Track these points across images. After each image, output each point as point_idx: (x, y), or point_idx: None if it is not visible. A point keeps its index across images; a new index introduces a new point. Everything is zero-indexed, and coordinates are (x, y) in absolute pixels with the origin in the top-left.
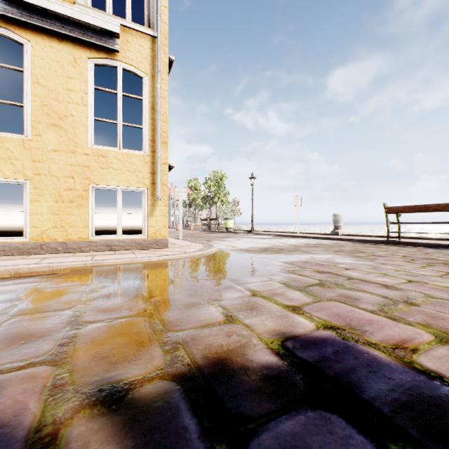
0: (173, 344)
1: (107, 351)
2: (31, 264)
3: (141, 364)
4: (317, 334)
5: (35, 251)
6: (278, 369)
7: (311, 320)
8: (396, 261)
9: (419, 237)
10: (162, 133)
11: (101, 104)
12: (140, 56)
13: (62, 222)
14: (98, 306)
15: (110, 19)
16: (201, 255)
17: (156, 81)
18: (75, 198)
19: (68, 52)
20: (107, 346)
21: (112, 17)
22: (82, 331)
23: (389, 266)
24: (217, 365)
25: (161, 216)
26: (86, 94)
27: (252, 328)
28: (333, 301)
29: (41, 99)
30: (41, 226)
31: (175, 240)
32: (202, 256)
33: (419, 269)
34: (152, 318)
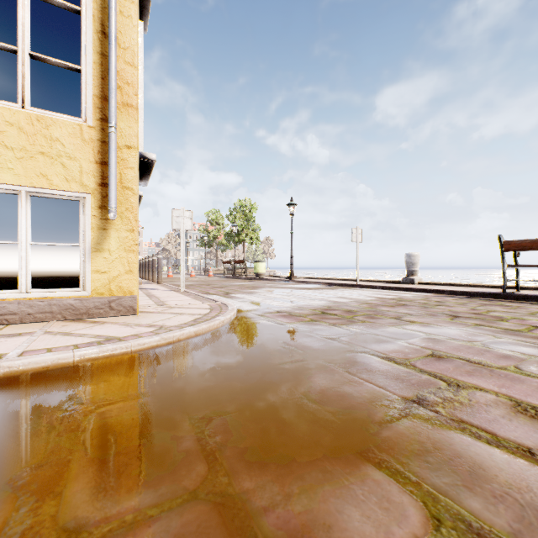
0: None
1: None
2: None
3: None
4: None
5: None
6: None
7: None
8: None
9: None
10: (123, 86)
11: (63, 84)
12: None
13: None
14: None
15: None
16: (194, 336)
17: None
18: None
19: None
20: None
21: None
22: None
23: None
24: None
25: (120, 251)
26: None
27: None
28: None
29: None
30: None
31: (170, 295)
32: (196, 337)
33: None
34: None
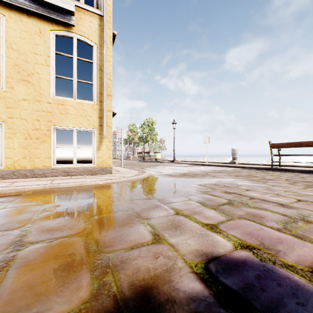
0: (103, 268)
1: (37, 277)
2: (2, 187)
3: (66, 295)
4: (236, 254)
5: (8, 176)
6: (205, 301)
7: (228, 239)
8: (282, 183)
9: (294, 165)
10: (107, 88)
11: (64, 69)
12: (91, 30)
13: (30, 154)
14: (44, 225)
15: (67, 1)
16: (136, 179)
17: (102, 48)
18: (40, 136)
19: (35, 25)
20: (39, 271)
21: (69, 0)
22: (21, 253)
23: (279, 188)
24: (144, 295)
25: (106, 150)
26: (49, 57)
27: (177, 248)
28: (243, 219)
29: (13, 60)
30: (13, 157)
31: (118, 168)
32: (137, 180)
33: (302, 189)
34: (88, 237)
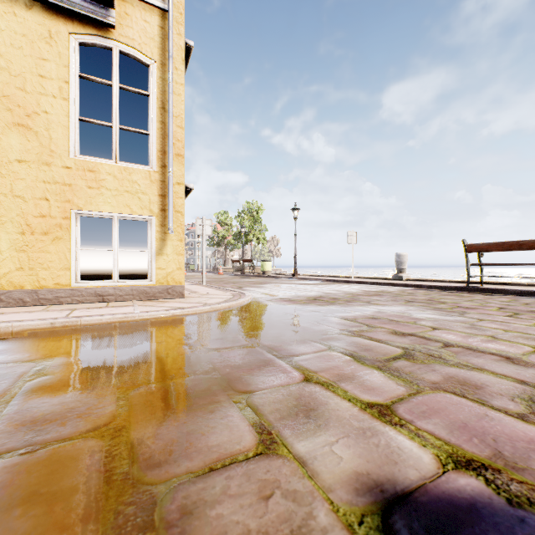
0: (135, 534)
1: None
2: None
3: None
4: (449, 486)
5: None
6: None
7: (423, 443)
8: (494, 315)
9: (506, 282)
10: (175, 142)
11: (102, 113)
12: (145, 35)
13: (30, 261)
14: (29, 408)
15: None
16: (228, 308)
17: (167, 70)
18: (50, 229)
19: (40, 23)
20: None
21: None
22: None
23: (491, 324)
24: None
25: (173, 254)
26: (67, 83)
27: (313, 470)
28: (442, 391)
29: None
30: None
31: (197, 287)
32: (229, 309)
33: None
34: (117, 440)
